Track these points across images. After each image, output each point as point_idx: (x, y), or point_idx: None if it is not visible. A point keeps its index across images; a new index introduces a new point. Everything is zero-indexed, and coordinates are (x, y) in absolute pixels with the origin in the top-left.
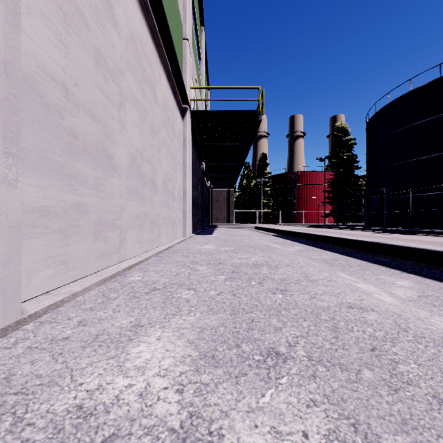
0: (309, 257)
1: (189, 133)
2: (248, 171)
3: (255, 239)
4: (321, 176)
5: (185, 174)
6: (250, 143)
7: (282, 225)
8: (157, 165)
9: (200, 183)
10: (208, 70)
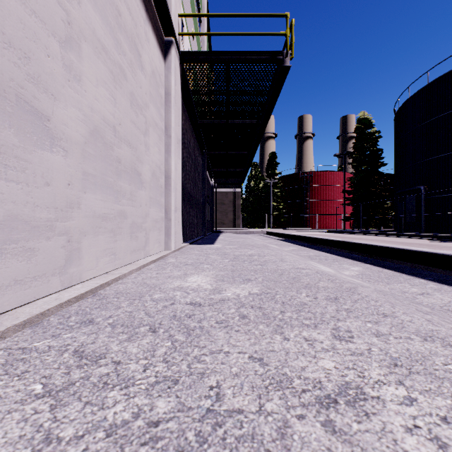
0: (417, 302)
1: (176, 84)
2: (256, 171)
3: (284, 255)
4: (336, 176)
5: (169, 149)
6: (268, 117)
7: (293, 230)
8: (56, 72)
9: (200, 176)
10: (211, 45)
